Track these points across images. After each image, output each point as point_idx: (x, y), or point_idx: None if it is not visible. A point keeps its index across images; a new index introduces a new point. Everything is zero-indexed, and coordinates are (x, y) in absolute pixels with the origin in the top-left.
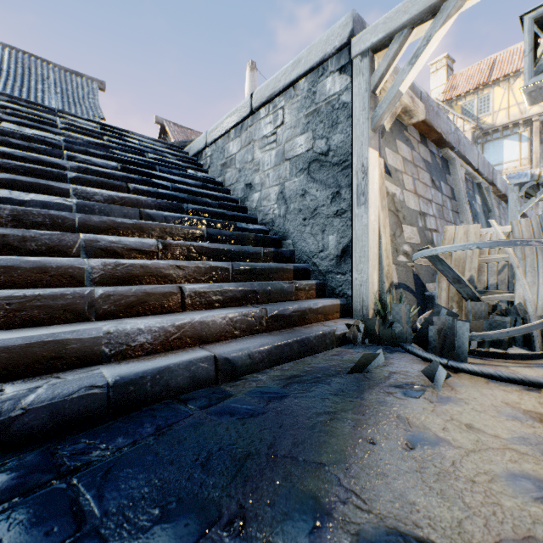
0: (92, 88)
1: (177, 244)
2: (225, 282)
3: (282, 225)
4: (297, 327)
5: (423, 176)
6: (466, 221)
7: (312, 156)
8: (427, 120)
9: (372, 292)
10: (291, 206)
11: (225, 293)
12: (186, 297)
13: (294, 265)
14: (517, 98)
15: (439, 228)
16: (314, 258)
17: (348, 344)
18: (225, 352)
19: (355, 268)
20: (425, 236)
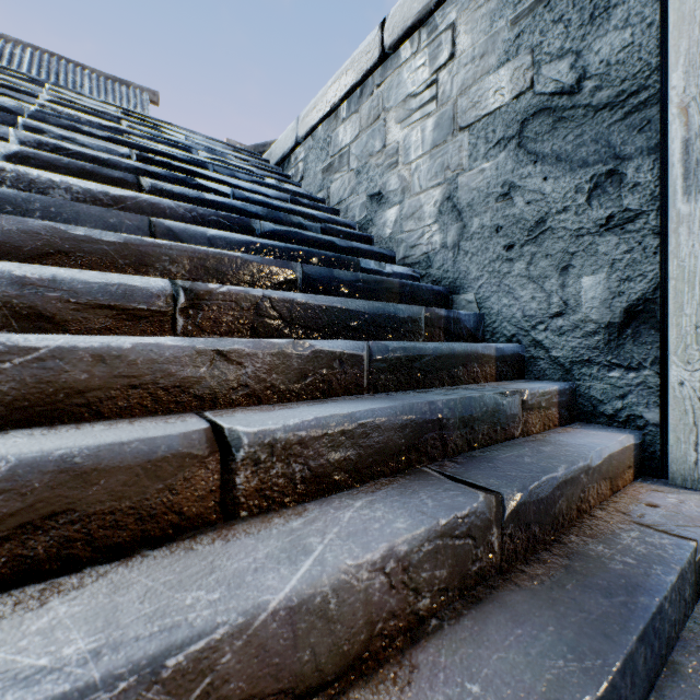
0: (141, 100)
1: (229, 295)
2: (351, 393)
3: (450, 264)
4: (567, 531)
5: None
6: None
7: (531, 105)
8: None
9: None
10: (473, 223)
11: (362, 439)
12: (238, 466)
13: (497, 347)
14: None
15: None
16: (536, 330)
17: None
18: None
19: (676, 355)
20: None
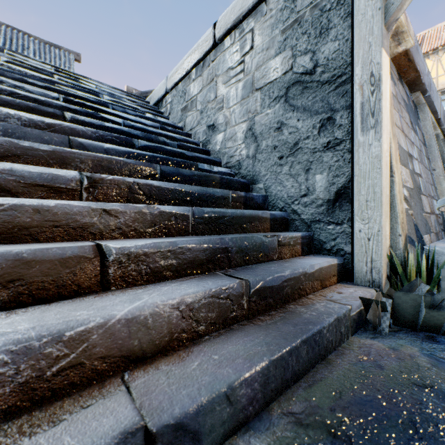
0: (69, 59)
1: (113, 181)
2: (182, 235)
3: (250, 167)
4: (290, 303)
5: (405, 116)
6: (438, 168)
7: (291, 78)
8: (410, 52)
9: (390, 249)
10: (262, 144)
11: (181, 255)
12: (110, 264)
13: (271, 213)
14: (444, 69)
15: (422, 173)
16: (294, 204)
17: (362, 326)
18: (173, 412)
19: (358, 216)
20: (415, 180)
